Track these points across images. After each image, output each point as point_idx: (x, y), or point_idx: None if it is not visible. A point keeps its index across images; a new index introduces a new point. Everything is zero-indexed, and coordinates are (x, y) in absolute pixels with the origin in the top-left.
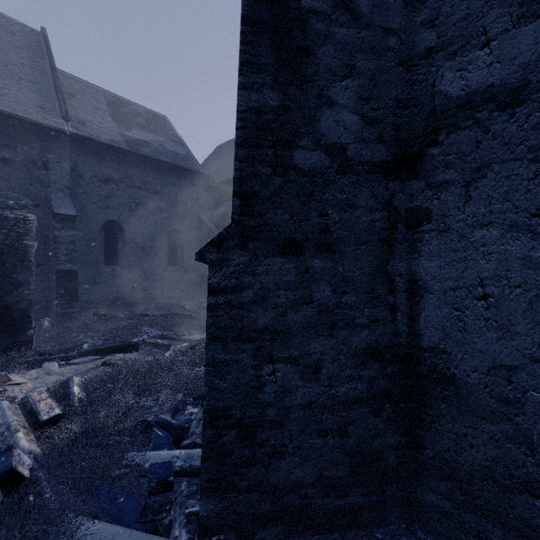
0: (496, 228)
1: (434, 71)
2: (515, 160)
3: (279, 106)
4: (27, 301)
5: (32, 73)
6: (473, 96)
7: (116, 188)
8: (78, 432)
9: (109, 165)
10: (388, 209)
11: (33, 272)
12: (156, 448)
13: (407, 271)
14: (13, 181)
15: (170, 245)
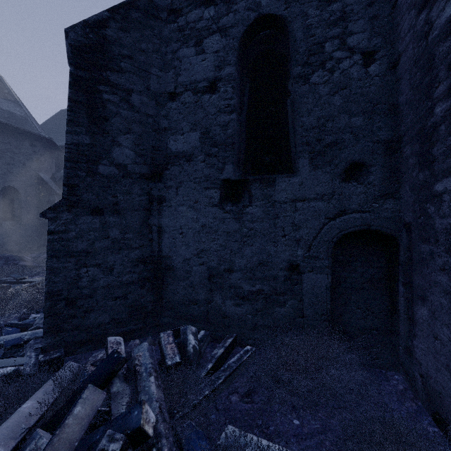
0: (185, 206)
1: (167, 138)
2: (190, 181)
3: (90, 144)
4: None
5: None
6: (179, 153)
7: None
8: None
9: None
10: (149, 195)
11: None
12: (8, 335)
13: (157, 223)
14: None
15: (5, 201)
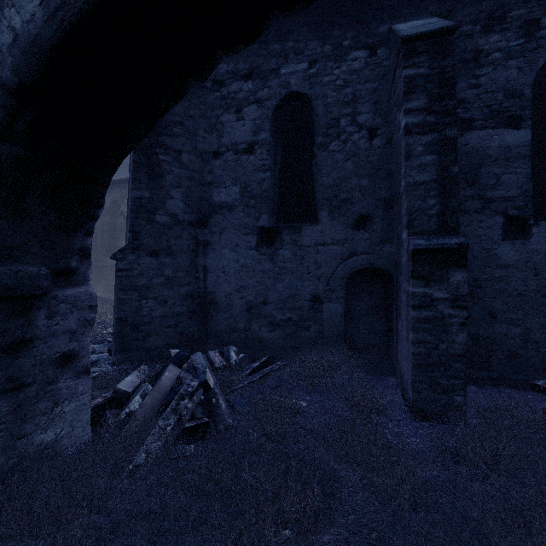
0: (227, 249)
1: (212, 191)
2: (232, 228)
3: (149, 197)
4: None
5: None
6: (222, 204)
7: None
8: None
9: None
10: (196, 240)
11: None
12: None
13: (203, 264)
14: None
15: None
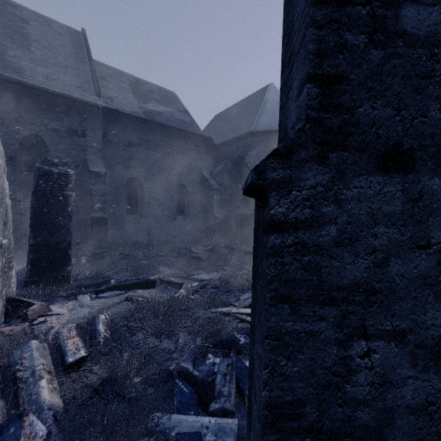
0: None
1: None
2: None
3: None
4: (66, 242)
5: (74, 62)
6: None
7: (136, 151)
8: (101, 378)
9: (131, 132)
10: None
11: (71, 217)
12: (181, 409)
13: None
14: (60, 147)
15: (178, 198)
